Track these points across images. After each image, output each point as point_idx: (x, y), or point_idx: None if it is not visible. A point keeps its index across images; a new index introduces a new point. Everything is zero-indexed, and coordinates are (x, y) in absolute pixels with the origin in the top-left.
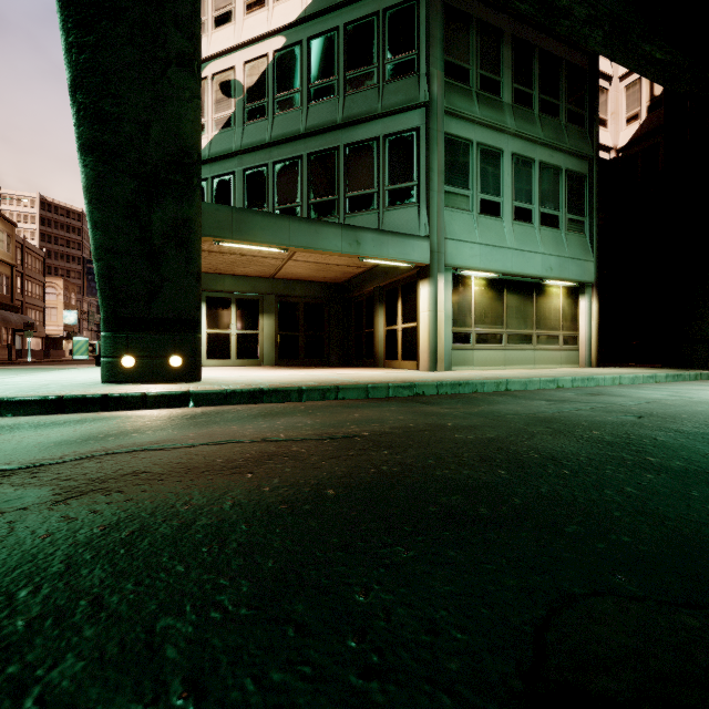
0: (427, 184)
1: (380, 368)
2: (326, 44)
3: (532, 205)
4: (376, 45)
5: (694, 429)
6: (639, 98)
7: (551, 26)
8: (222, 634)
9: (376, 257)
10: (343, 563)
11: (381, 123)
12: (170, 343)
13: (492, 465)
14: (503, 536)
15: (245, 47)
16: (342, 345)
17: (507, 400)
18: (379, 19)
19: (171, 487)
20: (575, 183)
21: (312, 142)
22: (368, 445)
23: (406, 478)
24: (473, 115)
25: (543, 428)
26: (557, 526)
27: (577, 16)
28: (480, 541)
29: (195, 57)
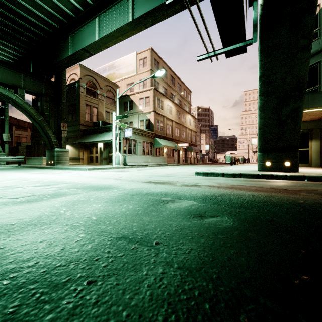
0: None
1: None
2: None
3: None
4: None
5: None
6: None
7: None
8: None
9: None
10: None
11: None
12: (284, 157)
13: None
14: None
15: None
16: None
17: None
18: None
19: None
20: None
21: None
22: None
23: None
24: None
25: None
26: None
27: None
28: None
29: (310, 44)
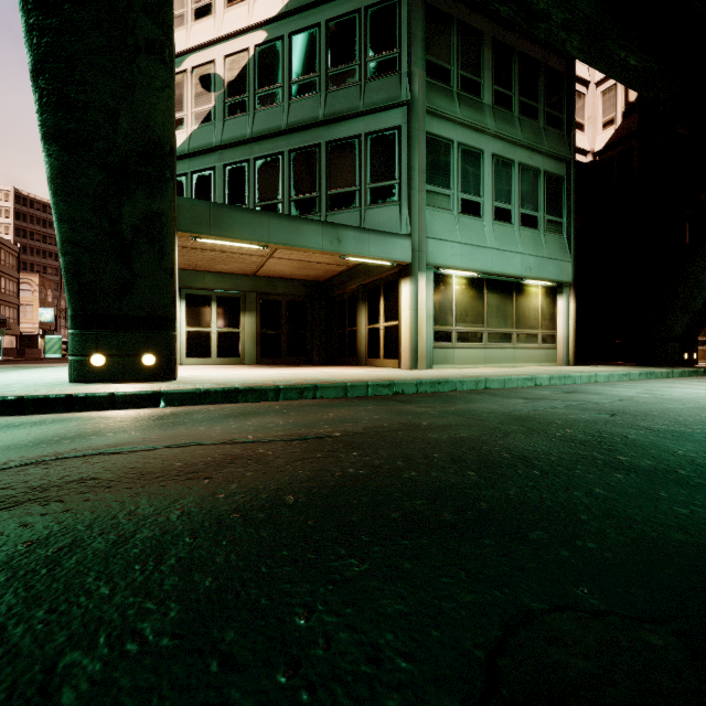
0: (408, 183)
1: (362, 366)
2: (307, 40)
3: (512, 206)
4: (357, 43)
5: (664, 426)
6: (615, 103)
7: (529, 29)
8: (133, 671)
9: (357, 255)
10: (289, 579)
11: (363, 121)
12: (142, 341)
13: (462, 466)
14: (465, 545)
15: (225, 40)
16: (325, 343)
17: (485, 398)
18: (361, 16)
19: (117, 496)
20: (553, 185)
21: (294, 138)
22: (338, 447)
23: (371, 481)
24: (454, 115)
25: (517, 426)
26: (522, 532)
27: (555, 20)
28: (440, 550)
29: (166, 44)
